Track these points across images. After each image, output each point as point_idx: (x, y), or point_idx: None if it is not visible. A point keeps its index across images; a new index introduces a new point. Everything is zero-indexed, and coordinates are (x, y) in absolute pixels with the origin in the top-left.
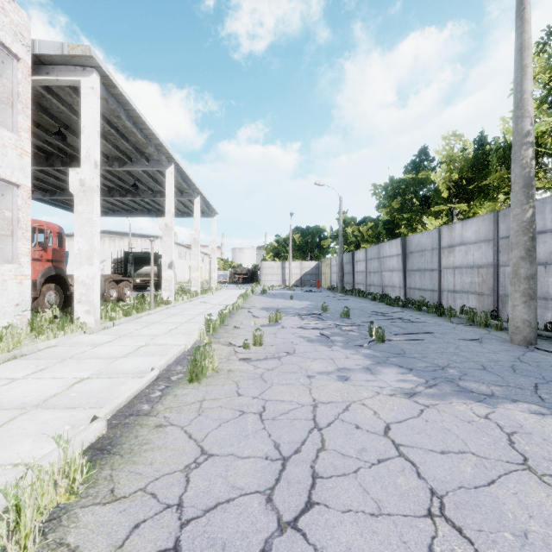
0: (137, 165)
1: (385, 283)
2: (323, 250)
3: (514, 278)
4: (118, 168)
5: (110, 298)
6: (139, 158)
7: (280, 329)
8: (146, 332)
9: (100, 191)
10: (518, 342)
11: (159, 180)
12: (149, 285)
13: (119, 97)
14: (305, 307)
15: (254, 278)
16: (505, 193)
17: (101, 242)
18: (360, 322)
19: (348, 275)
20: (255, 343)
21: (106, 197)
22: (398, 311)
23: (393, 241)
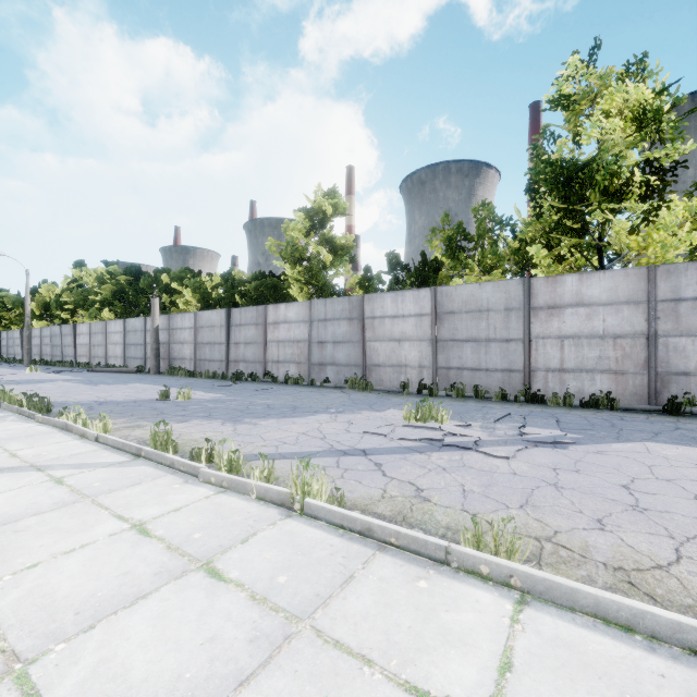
0: None
1: (16, 352)
2: None
3: (25, 349)
4: None
5: None
6: None
7: None
8: None
9: None
10: (26, 365)
11: None
12: None
13: None
14: None
15: None
16: (60, 318)
17: None
18: None
19: None
20: None
21: None
22: (6, 363)
23: (18, 331)
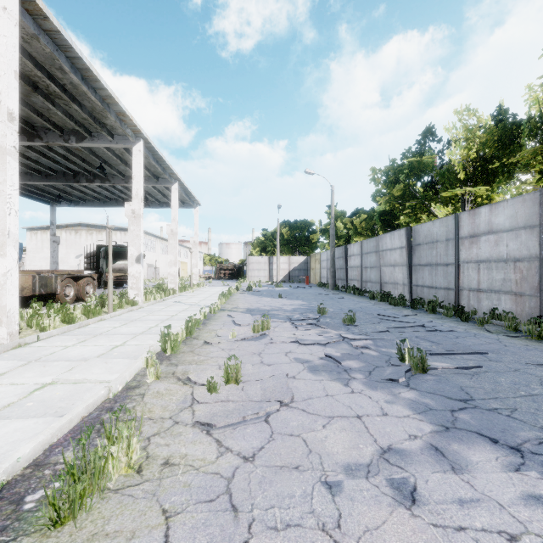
0: (98, 140)
1: (384, 279)
2: (312, 245)
3: None
4: (76, 144)
5: (66, 298)
6: (100, 132)
7: (268, 346)
8: (74, 353)
9: (64, 175)
10: None
11: (130, 162)
12: (124, 282)
13: (55, 35)
14: (297, 308)
15: (240, 273)
16: (539, 172)
17: (77, 236)
18: (371, 331)
19: (341, 271)
20: (228, 379)
21: (71, 183)
22: (410, 315)
23: (396, 232)
